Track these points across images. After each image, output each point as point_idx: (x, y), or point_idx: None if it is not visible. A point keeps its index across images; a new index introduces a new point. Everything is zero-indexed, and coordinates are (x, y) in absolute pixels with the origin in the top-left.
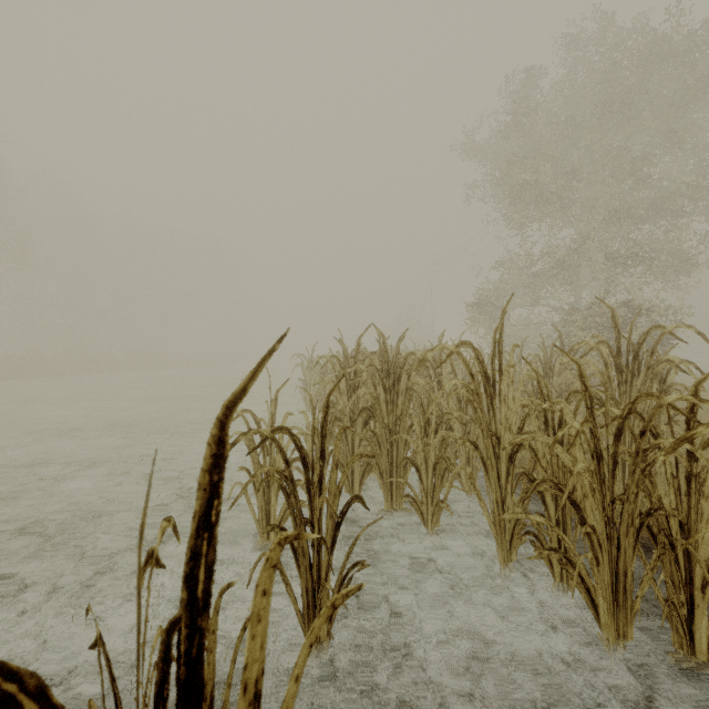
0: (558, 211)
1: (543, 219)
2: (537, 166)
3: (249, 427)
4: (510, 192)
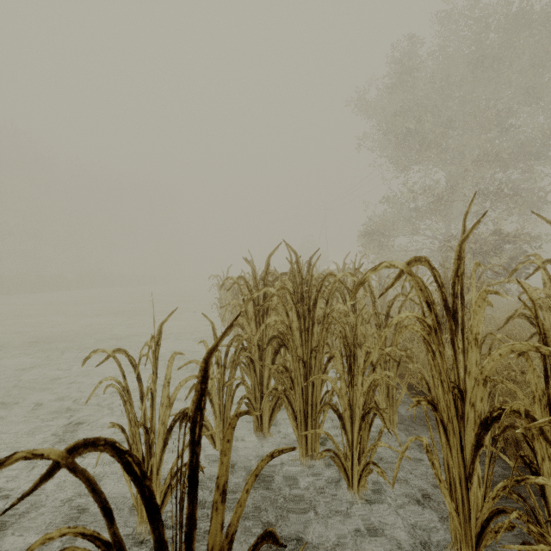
0: (436, 155)
1: (421, 163)
2: (420, 116)
3: (123, 371)
4: (396, 138)
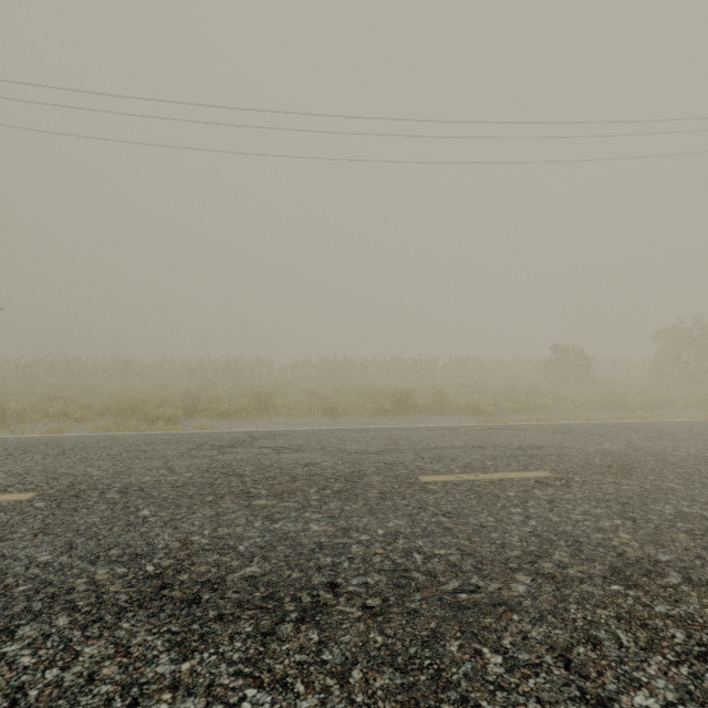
0: None
1: None
2: None
3: None
4: None
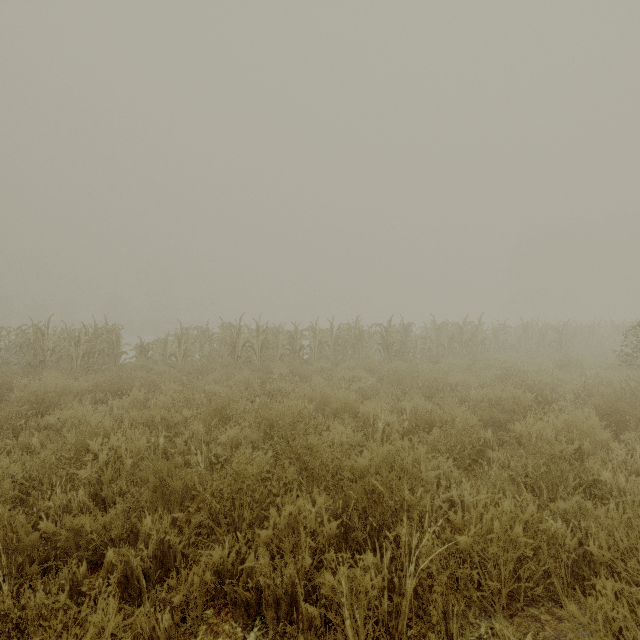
0: None
1: None
2: None
3: None
4: None
